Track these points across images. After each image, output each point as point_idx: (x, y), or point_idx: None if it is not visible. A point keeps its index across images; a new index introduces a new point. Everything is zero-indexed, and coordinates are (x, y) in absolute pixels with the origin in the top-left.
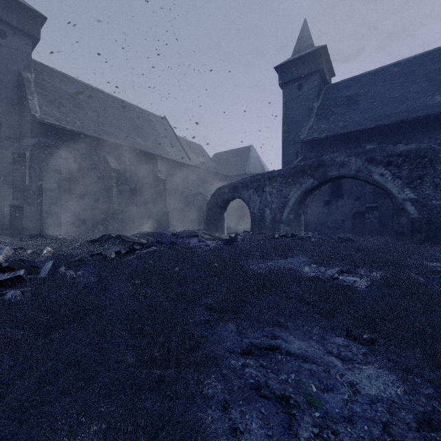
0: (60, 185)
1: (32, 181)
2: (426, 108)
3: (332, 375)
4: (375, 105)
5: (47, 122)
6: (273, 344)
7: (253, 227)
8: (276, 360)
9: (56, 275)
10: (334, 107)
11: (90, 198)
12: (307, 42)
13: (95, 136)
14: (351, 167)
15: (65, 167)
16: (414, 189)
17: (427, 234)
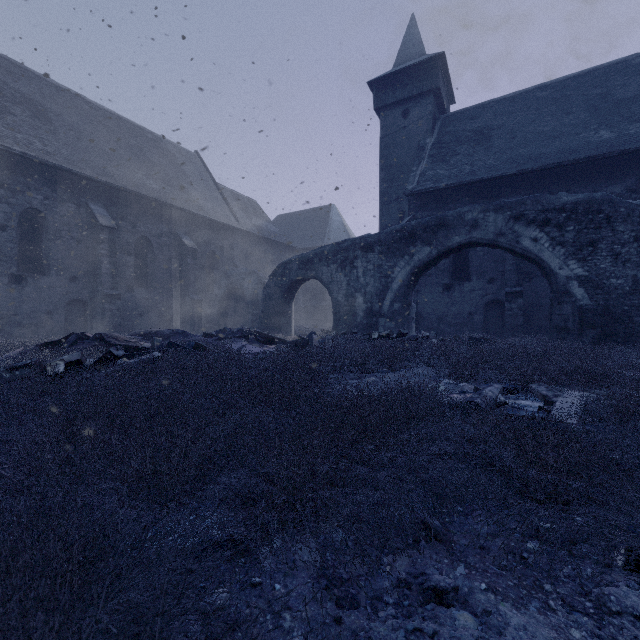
0: (2, 249)
1: None
2: (588, 147)
3: None
4: (515, 142)
5: None
6: None
7: (337, 323)
8: None
9: None
10: (456, 145)
11: (61, 274)
12: (416, 48)
13: (69, 169)
14: (488, 227)
15: (12, 219)
16: (583, 261)
17: (603, 330)
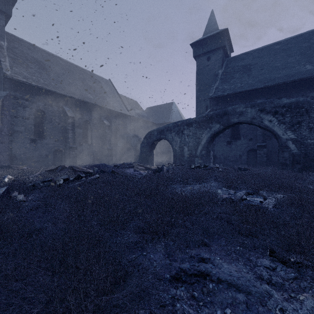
0: (27, 128)
1: (4, 124)
2: (300, 74)
3: (271, 310)
4: (263, 71)
5: (16, 79)
6: (203, 270)
7: (175, 160)
8: (208, 290)
9: (3, 199)
10: (233, 73)
11: (51, 138)
12: (214, 26)
13: (55, 91)
14: (247, 115)
15: (31, 114)
16: (294, 131)
17: (304, 165)
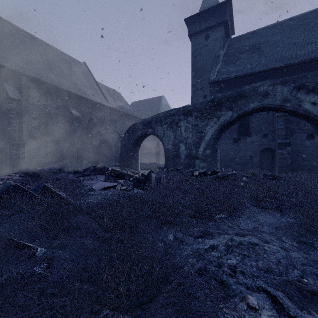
0: None
1: None
2: None
3: None
4: (278, 49)
5: None
6: None
7: (168, 163)
8: None
9: None
10: (239, 54)
11: None
12: None
13: None
14: (276, 96)
15: None
16: None
17: None
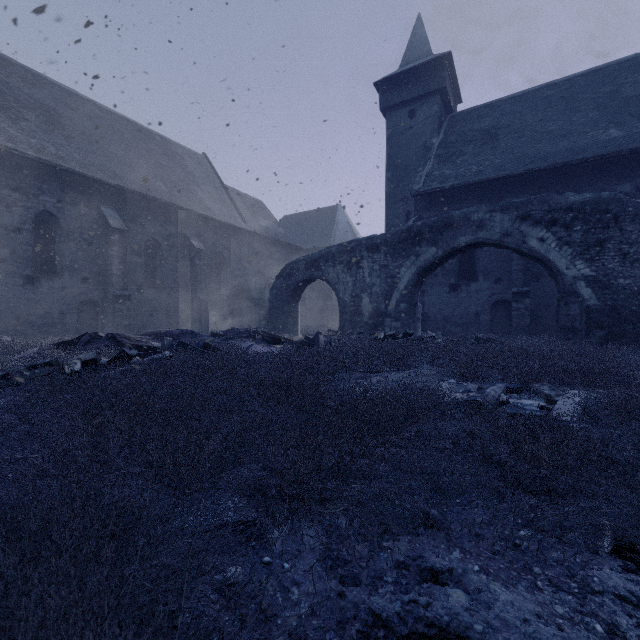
0: (17, 251)
1: None
2: (597, 146)
3: None
4: (522, 141)
5: None
6: (443, 622)
7: (344, 323)
8: None
9: None
10: (463, 145)
11: (73, 275)
12: (423, 48)
13: (81, 172)
14: (494, 228)
15: (26, 222)
16: (591, 261)
17: (610, 331)
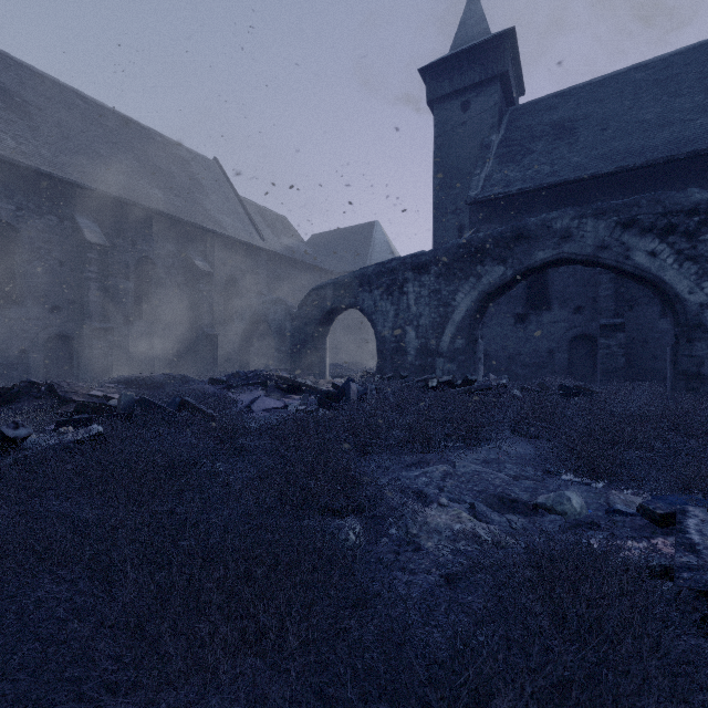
0: None
1: None
2: None
3: None
4: (608, 134)
5: None
6: None
7: (383, 364)
8: None
9: None
10: (530, 142)
11: (38, 303)
12: (478, 26)
13: (48, 172)
14: (585, 239)
15: None
16: None
17: None
